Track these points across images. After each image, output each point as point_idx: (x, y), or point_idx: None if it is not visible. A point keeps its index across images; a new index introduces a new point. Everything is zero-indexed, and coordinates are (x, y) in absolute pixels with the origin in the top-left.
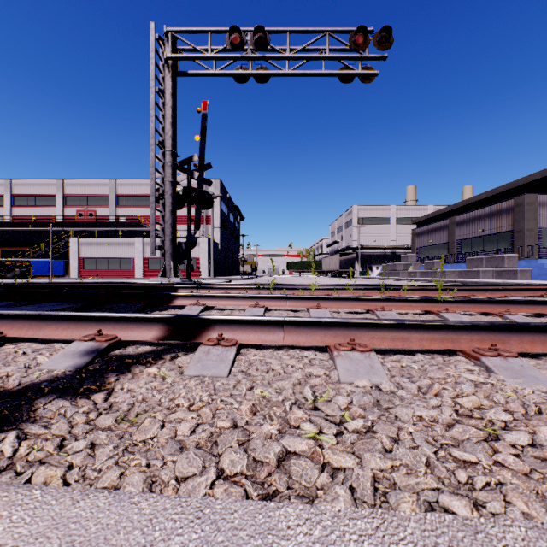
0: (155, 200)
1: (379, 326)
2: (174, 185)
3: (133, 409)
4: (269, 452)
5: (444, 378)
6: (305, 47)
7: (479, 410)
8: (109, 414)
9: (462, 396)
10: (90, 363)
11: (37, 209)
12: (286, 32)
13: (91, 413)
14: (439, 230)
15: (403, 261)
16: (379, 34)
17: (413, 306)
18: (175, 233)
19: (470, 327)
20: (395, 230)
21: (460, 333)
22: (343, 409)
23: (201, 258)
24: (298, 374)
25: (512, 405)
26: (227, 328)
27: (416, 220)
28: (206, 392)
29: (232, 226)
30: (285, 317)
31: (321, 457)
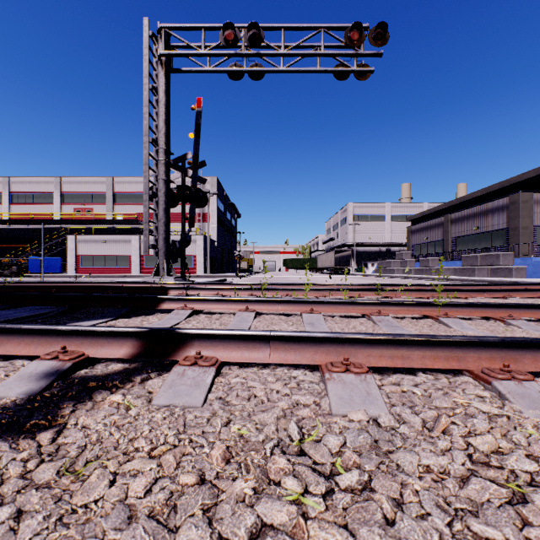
0: (148, 198)
1: (376, 341)
2: (168, 183)
3: (83, 455)
4: (239, 526)
5: (451, 407)
6: (300, 43)
7: (496, 455)
8: (52, 462)
9: (475, 433)
10: (47, 388)
11: (34, 207)
12: (281, 28)
13: (31, 461)
14: (434, 227)
15: (398, 259)
16: (374, 30)
17: (410, 310)
18: (169, 232)
19: (478, 344)
20: (390, 227)
21: (466, 350)
22: (334, 454)
23: (197, 255)
24: (284, 404)
25: (536, 448)
26: (208, 344)
27: (411, 218)
28: (173, 430)
29: (228, 224)
30: (271, 332)
31: (305, 534)
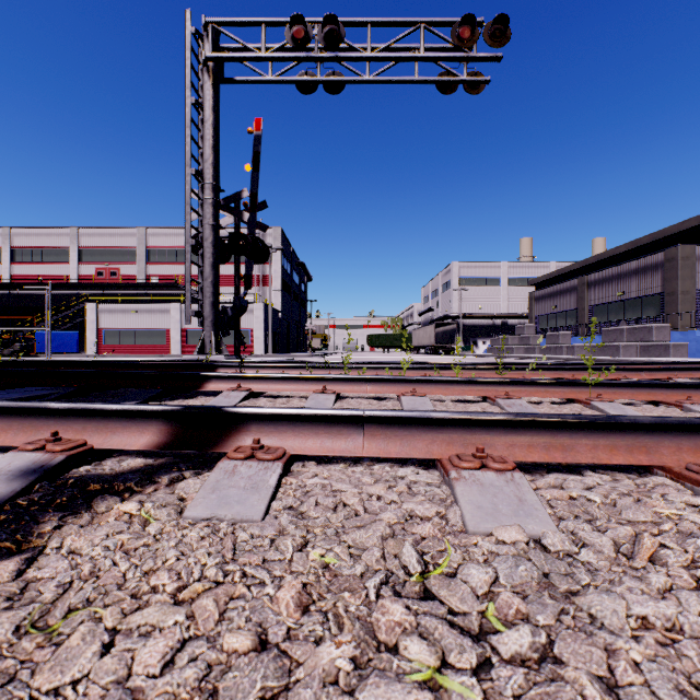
0: (190, 249)
1: (522, 425)
2: (217, 230)
3: (65, 598)
4: None
5: (653, 522)
6: (392, 44)
7: None
8: (10, 611)
9: None
10: (22, 493)
11: (44, 267)
12: (367, 23)
13: None
14: (565, 293)
15: (518, 334)
16: (491, 26)
17: (550, 392)
18: (218, 294)
19: (676, 428)
20: (506, 294)
21: (659, 438)
22: (481, 597)
23: (256, 330)
24: (390, 516)
25: None
26: (270, 429)
27: (534, 281)
28: (215, 557)
29: (296, 289)
30: (365, 410)
31: None
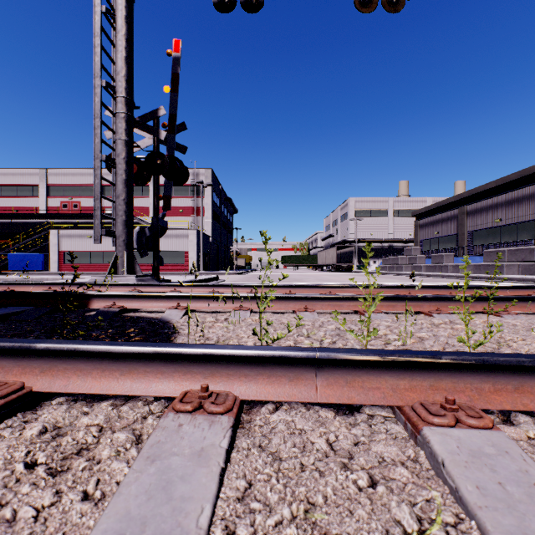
0: (100, 165)
1: None
2: (129, 146)
3: None
4: None
5: None
6: None
7: None
8: None
9: None
10: None
11: (18, 200)
12: None
13: None
14: (446, 221)
15: (406, 255)
16: None
17: None
18: (131, 213)
19: None
20: (393, 223)
21: None
22: None
23: (190, 251)
24: None
25: None
26: None
27: (416, 213)
28: None
29: (224, 219)
30: None
31: None
